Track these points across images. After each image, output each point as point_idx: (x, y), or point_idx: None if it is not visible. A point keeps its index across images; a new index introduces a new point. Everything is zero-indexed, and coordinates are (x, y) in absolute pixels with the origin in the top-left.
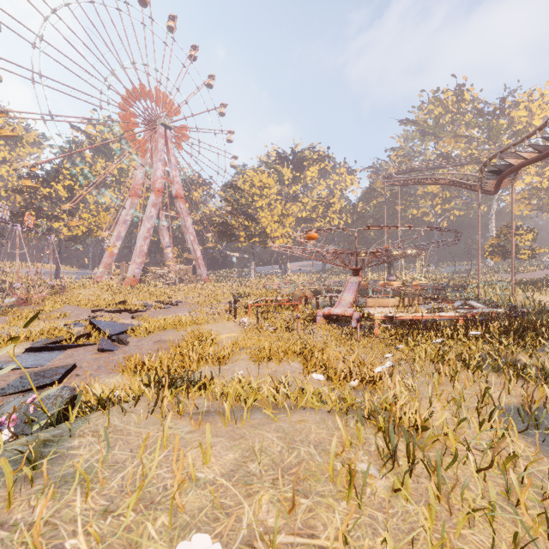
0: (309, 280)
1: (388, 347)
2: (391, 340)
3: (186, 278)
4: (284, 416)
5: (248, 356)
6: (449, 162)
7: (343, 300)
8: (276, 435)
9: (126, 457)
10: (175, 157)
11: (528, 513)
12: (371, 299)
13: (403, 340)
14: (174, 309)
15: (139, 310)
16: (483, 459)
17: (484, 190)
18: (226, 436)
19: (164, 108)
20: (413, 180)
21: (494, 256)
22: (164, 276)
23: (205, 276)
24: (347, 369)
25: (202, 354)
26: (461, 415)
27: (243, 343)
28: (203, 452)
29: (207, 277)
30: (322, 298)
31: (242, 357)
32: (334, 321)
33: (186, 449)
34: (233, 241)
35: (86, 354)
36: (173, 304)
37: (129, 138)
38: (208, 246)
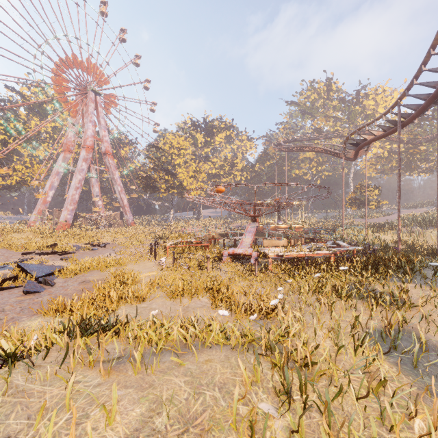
0: (217, 224)
1: (279, 281)
2: (282, 275)
3: (114, 222)
4: (192, 356)
5: (164, 293)
6: (322, 135)
7: (244, 242)
8: (184, 379)
9: (21, 427)
10: (104, 119)
11: (400, 436)
12: (266, 241)
13: (291, 275)
14: (102, 250)
15: (68, 252)
16: (359, 384)
17: (346, 157)
18: (134, 386)
19: (94, 77)
20: (296, 148)
21: (353, 206)
22: (94, 221)
23: (131, 221)
24: (248, 301)
25: (122, 294)
26: (339, 342)
27: (160, 282)
28: (107, 413)
29: (132, 222)
30: (227, 239)
31: (158, 295)
32: (237, 259)
33: (91, 407)
34: (155, 192)
35: (10, 297)
36: (101, 246)
37: (61, 100)
38: (134, 196)
